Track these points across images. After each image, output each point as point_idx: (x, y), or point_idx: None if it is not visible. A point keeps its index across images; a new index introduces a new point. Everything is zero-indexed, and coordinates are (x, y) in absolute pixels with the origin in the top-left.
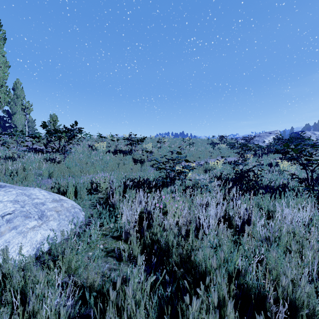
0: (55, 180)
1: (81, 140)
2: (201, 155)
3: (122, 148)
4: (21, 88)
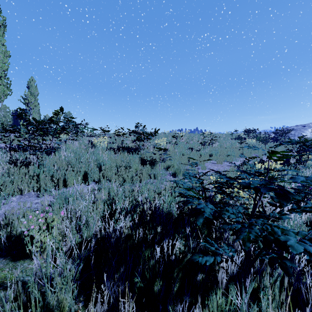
0: (1, 200)
1: (81, 136)
2: (230, 153)
3: (128, 145)
4: (35, 86)
